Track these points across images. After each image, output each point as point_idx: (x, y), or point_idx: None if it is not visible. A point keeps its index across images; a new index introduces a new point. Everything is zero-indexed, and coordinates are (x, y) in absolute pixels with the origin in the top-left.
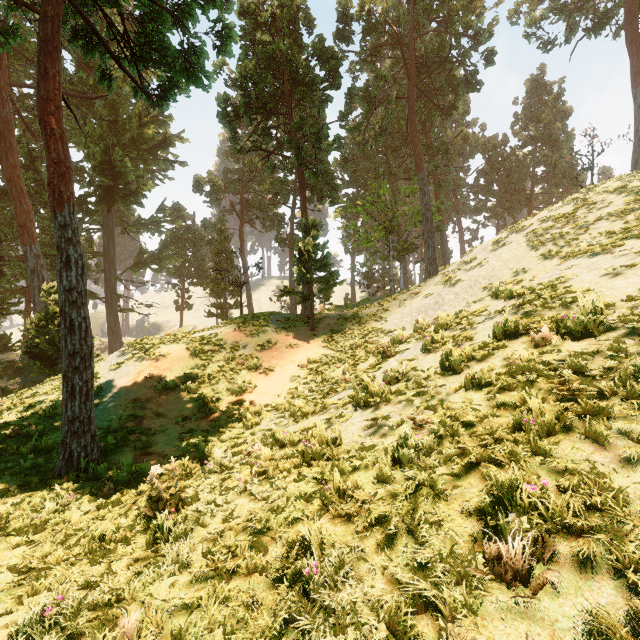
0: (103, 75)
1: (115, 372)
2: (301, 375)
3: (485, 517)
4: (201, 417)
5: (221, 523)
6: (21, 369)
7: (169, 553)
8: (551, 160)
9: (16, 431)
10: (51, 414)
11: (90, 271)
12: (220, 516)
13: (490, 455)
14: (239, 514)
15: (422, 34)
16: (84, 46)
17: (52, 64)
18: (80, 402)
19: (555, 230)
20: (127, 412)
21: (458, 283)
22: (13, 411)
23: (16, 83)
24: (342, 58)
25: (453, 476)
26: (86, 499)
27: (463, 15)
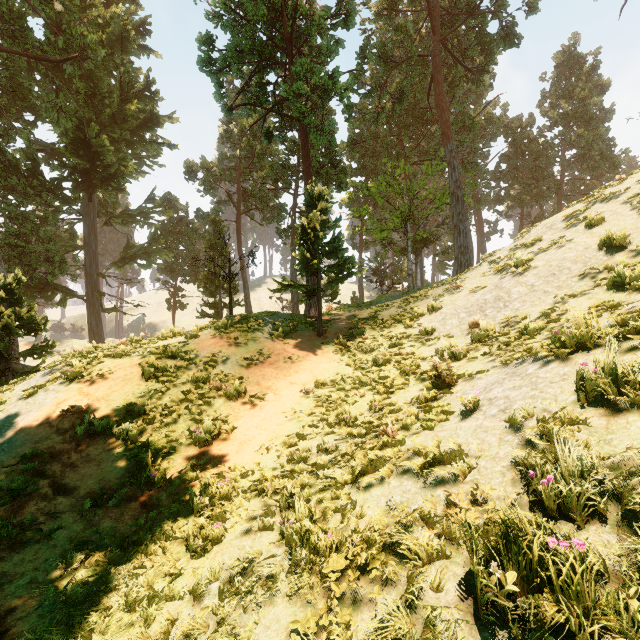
0: None
1: (24, 402)
2: (305, 407)
3: None
4: (130, 496)
5: None
6: None
7: None
8: (587, 140)
9: None
10: None
11: (67, 266)
12: None
13: None
14: None
15: None
16: None
17: None
18: None
19: None
20: (7, 483)
21: (529, 270)
22: None
23: None
24: None
25: None
26: None
27: None
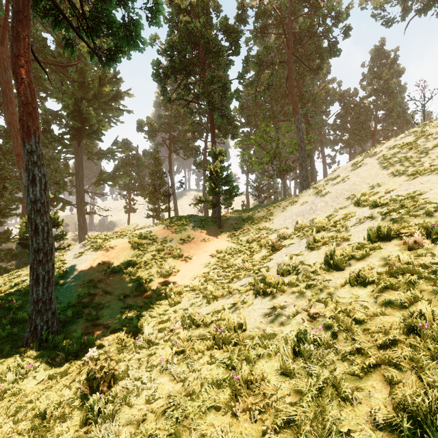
0: (67, 43)
1: (77, 259)
2: (212, 262)
3: (397, 432)
4: (137, 295)
5: (144, 404)
6: (16, 255)
7: (97, 437)
8: (389, 106)
9: (1, 305)
10: (29, 291)
11: (66, 186)
12: (144, 396)
13: (389, 358)
14: (160, 394)
15: (297, 16)
16: (52, 21)
17: (22, 29)
18: (43, 287)
19: (401, 154)
20: (84, 290)
21: (327, 194)
22: (3, 288)
23: None
24: (241, 32)
25: (354, 376)
26: (42, 368)
27: (327, 1)
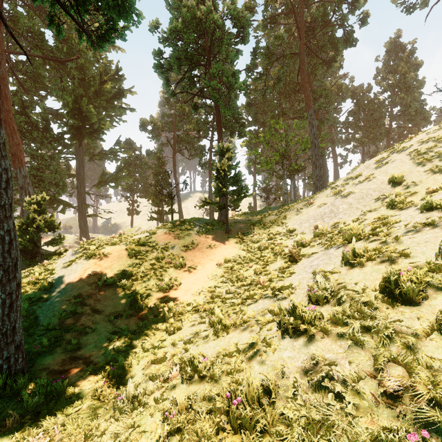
0: (52, 21)
1: (66, 269)
2: (219, 273)
3: None
4: (131, 314)
5: None
6: None
7: None
8: (406, 101)
9: None
10: None
11: (66, 187)
12: None
13: None
14: None
15: (310, 4)
16: None
17: None
18: (3, 314)
19: (438, 148)
20: (69, 308)
21: (350, 195)
22: None
23: (10, 51)
24: (250, 17)
25: None
26: None
27: None
